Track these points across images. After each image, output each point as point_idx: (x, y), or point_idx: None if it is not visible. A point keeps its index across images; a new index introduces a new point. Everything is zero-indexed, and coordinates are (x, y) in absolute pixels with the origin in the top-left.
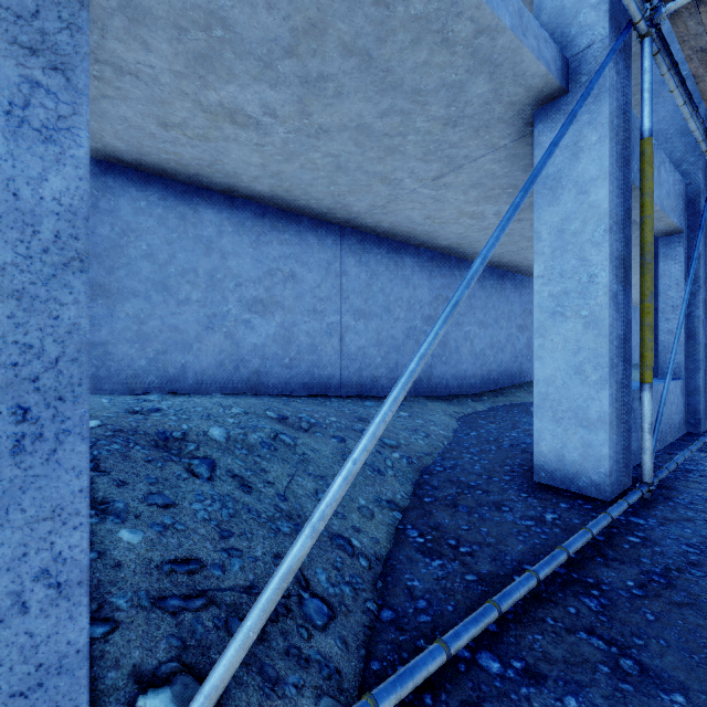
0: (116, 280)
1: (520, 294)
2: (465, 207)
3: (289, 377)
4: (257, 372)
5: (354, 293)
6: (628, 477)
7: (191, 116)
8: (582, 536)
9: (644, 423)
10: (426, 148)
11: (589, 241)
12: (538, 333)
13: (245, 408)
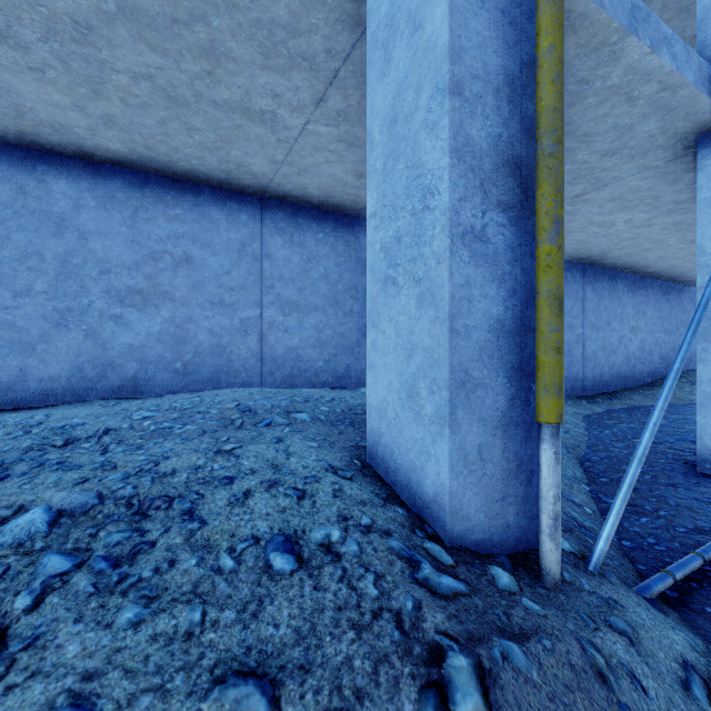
0: (304, 297)
1: (633, 295)
2: (596, 217)
3: None
4: None
5: None
6: None
7: None
8: None
9: None
10: (578, 174)
11: None
12: (701, 338)
13: None
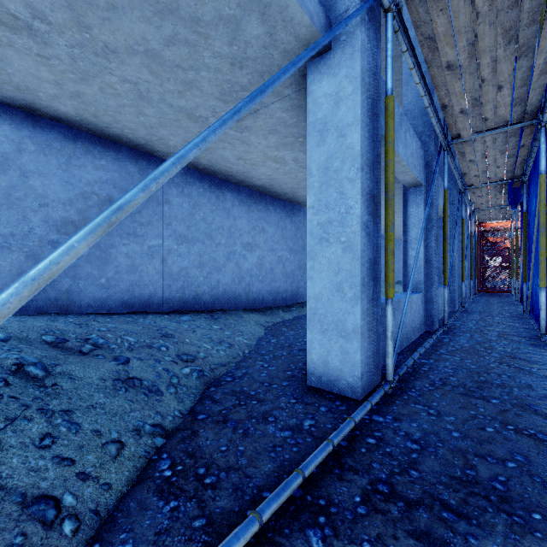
0: None
1: None
2: (268, 151)
3: (106, 296)
4: (68, 292)
5: (176, 220)
6: (377, 376)
7: None
8: (323, 450)
9: (388, 332)
10: (221, 87)
11: (346, 177)
12: (310, 256)
13: (15, 332)
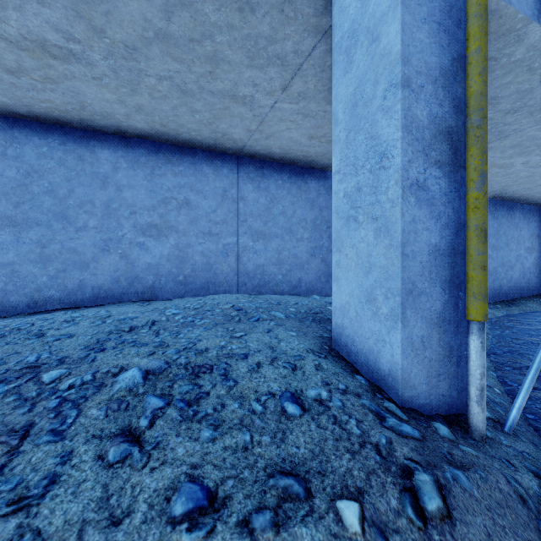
0: (268, 228)
1: (528, 221)
2: (498, 161)
3: None
4: None
5: None
6: None
7: (330, 131)
8: None
9: None
10: None
11: None
12: None
13: None
